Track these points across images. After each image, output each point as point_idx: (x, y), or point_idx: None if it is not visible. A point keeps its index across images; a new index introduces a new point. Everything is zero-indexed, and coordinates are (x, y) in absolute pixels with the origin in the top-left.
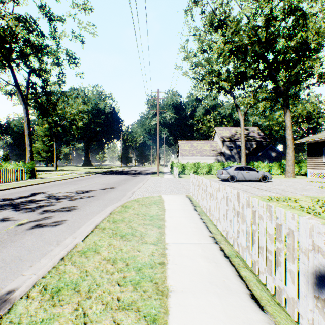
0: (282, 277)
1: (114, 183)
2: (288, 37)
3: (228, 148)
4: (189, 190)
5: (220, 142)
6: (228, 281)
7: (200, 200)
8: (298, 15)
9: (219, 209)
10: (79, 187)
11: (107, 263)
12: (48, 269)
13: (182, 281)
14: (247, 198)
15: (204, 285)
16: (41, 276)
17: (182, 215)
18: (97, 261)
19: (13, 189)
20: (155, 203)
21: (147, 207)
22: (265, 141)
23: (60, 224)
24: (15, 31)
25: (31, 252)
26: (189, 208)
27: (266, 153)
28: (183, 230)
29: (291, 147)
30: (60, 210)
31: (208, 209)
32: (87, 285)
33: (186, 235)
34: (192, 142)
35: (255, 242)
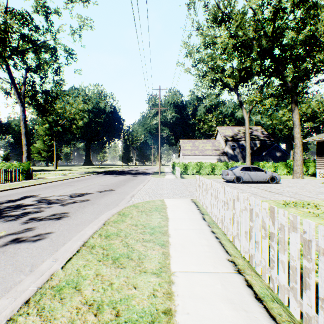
0: None
1: (112, 184)
2: (296, 30)
3: (231, 147)
4: (194, 193)
5: (223, 142)
6: None
7: (208, 207)
8: (307, 7)
9: (238, 223)
10: (75, 189)
11: (89, 312)
12: (0, 323)
13: None
14: (290, 218)
15: None
16: None
17: (189, 226)
18: (74, 307)
19: (4, 191)
20: (156, 209)
21: (147, 215)
22: (269, 141)
23: (42, 239)
24: (9, 24)
25: None
26: (196, 216)
27: (270, 153)
28: (192, 249)
29: (299, 146)
30: (47, 218)
31: (220, 219)
32: None
33: (197, 259)
34: (194, 141)
35: (310, 288)
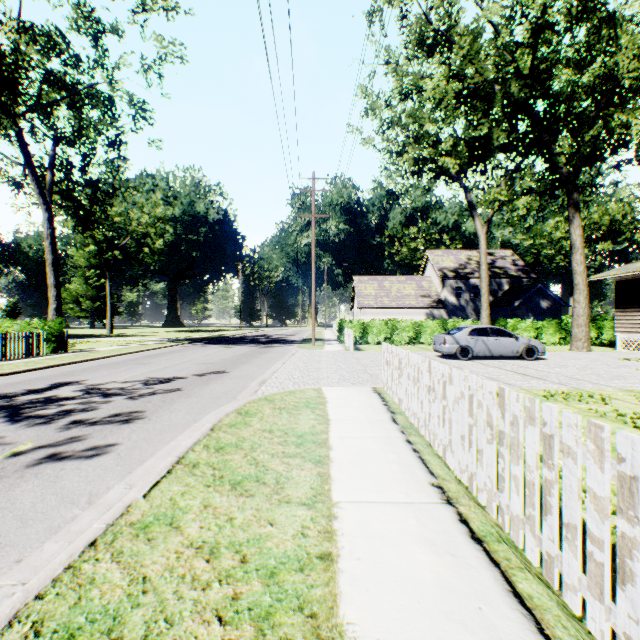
0: (639, 612)
1: (223, 362)
2: (577, 66)
3: (453, 291)
4: (378, 377)
5: (437, 280)
6: (490, 610)
7: (403, 400)
8: (598, 22)
9: (451, 422)
10: (152, 371)
11: (197, 557)
12: (54, 573)
13: (375, 608)
14: (526, 403)
15: (431, 622)
16: (33, 593)
17: (367, 432)
18: (172, 550)
19: (17, 375)
20: (307, 405)
21: (291, 414)
22: (528, 278)
23: (101, 454)
24: (25, 53)
25: (26, 522)
26: (380, 417)
27: (529, 302)
28: (370, 469)
29: (583, 288)
30: (107, 421)
31: (423, 420)
32: (141, 621)
33: (377, 483)
34: (381, 279)
35: (552, 510)
